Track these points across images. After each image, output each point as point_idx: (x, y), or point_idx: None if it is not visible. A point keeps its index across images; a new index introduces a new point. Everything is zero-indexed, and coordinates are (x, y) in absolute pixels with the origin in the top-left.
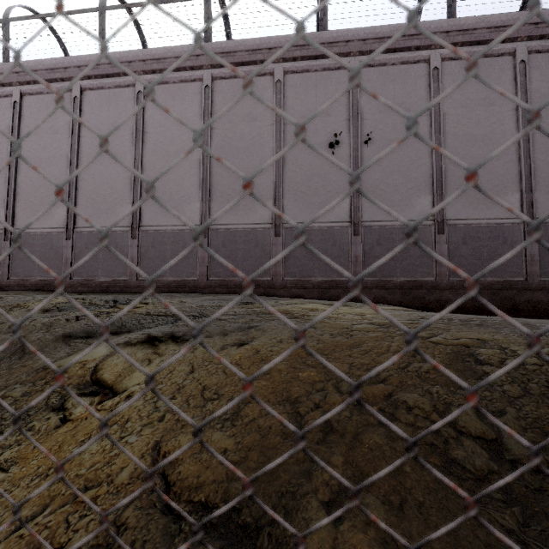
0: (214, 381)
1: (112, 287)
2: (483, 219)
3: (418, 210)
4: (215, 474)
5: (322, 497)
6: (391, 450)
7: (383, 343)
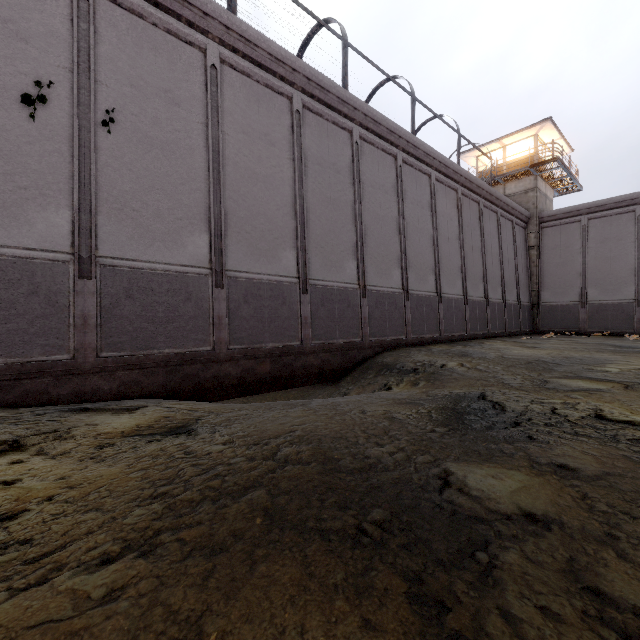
0: None
1: None
2: (265, 274)
3: (191, 252)
4: None
5: None
6: None
7: None
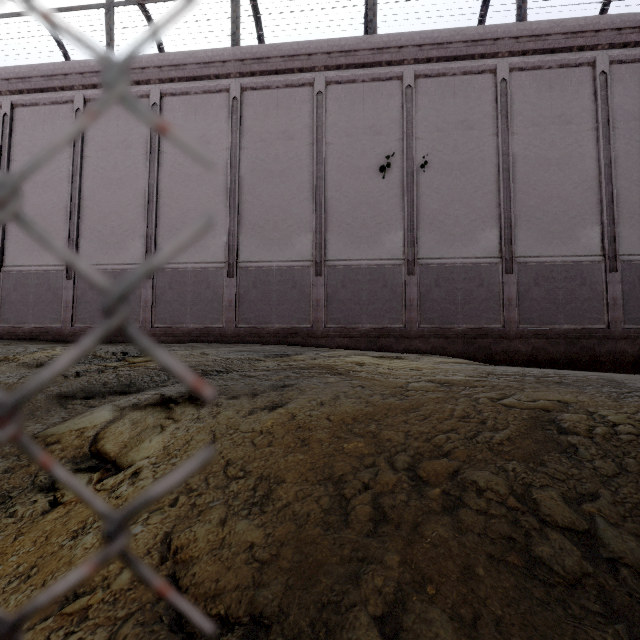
0: (240, 454)
1: (122, 336)
2: (558, 256)
3: (482, 246)
4: (239, 578)
5: (374, 609)
6: (459, 546)
7: (446, 406)
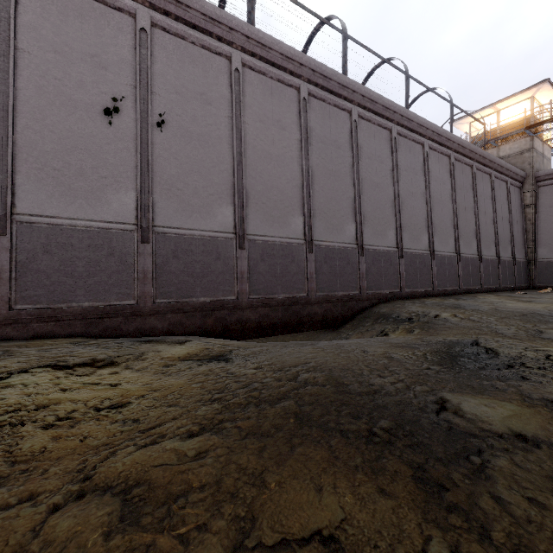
0: None
1: None
2: (277, 237)
3: (220, 220)
4: None
5: None
6: None
7: None
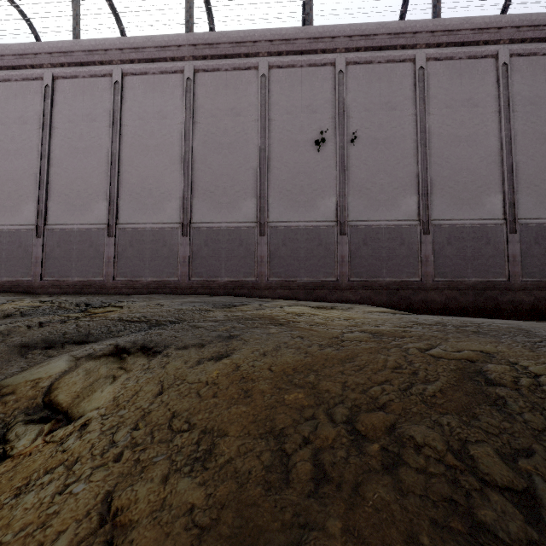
0: (186, 406)
1: (87, 288)
2: (467, 219)
3: (403, 210)
4: None
5: None
6: (402, 511)
7: (379, 357)
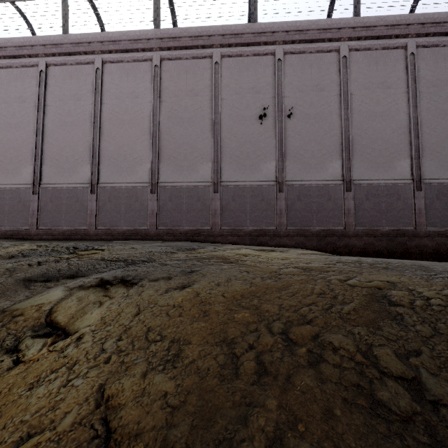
0: (158, 323)
1: (74, 235)
2: (382, 179)
3: (330, 172)
4: (155, 420)
5: (258, 444)
6: (321, 393)
7: (308, 286)
